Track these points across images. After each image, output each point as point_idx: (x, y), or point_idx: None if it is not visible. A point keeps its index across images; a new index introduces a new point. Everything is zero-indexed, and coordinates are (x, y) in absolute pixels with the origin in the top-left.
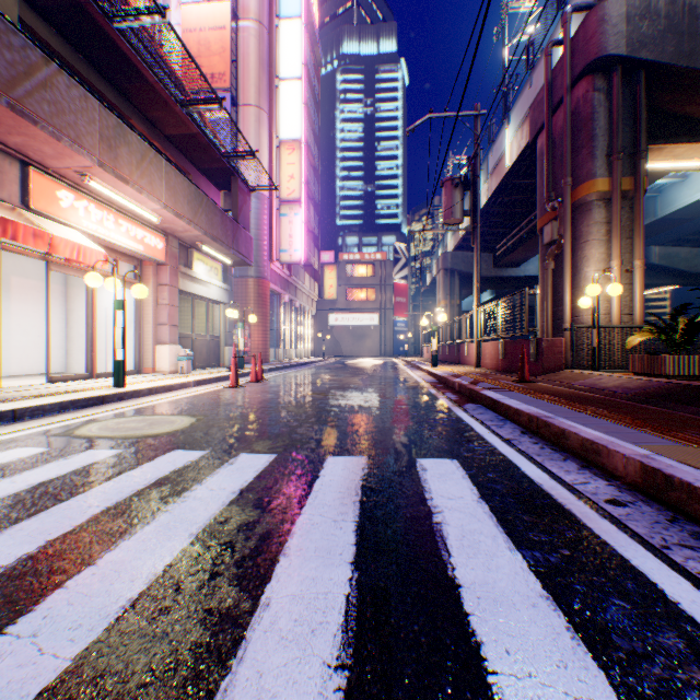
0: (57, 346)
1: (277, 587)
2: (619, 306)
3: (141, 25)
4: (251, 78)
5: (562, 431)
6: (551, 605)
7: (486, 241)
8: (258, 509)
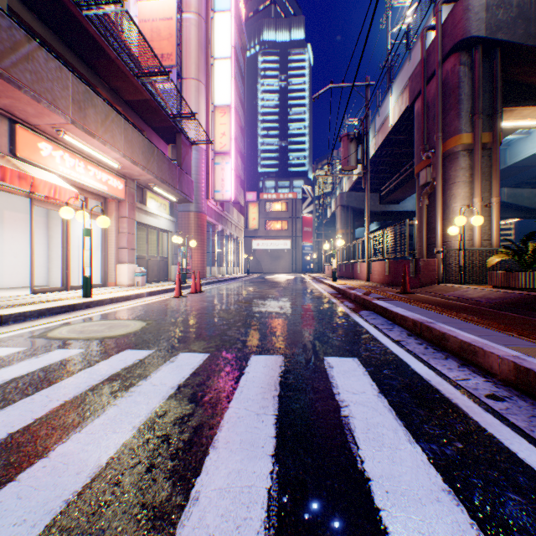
0: (40, 265)
1: (206, 481)
2: (480, 234)
3: (105, 12)
4: (192, 57)
5: (443, 334)
6: (454, 500)
7: (373, 184)
8: (192, 403)
